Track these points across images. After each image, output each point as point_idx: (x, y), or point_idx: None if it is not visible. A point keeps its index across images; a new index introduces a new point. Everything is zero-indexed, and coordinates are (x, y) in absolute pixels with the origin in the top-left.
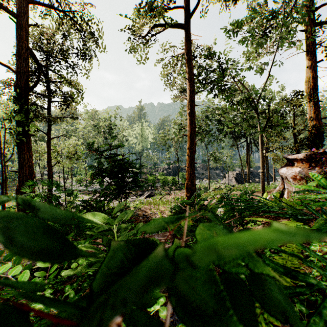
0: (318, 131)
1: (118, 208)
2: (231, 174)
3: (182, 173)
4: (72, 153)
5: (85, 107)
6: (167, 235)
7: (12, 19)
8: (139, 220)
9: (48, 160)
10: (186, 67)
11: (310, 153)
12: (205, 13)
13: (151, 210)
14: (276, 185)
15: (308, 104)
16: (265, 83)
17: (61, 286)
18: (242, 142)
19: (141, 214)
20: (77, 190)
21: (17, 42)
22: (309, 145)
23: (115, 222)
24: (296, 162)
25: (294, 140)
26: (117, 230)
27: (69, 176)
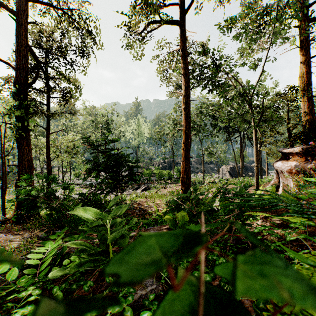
0: (311, 126)
1: (113, 202)
2: (225, 168)
3: (177, 168)
4: (71, 147)
5: (83, 103)
6: (163, 229)
7: (11, 17)
8: (135, 214)
9: (47, 154)
10: (182, 63)
11: (307, 146)
12: (200, 9)
13: (147, 203)
14: (270, 179)
15: (302, 99)
16: (259, 78)
17: (50, 286)
18: (236, 137)
19: (137, 207)
20: (75, 183)
21: (17, 39)
22: (303, 139)
23: (109, 216)
24: (291, 156)
25: (288, 134)
26: (112, 224)
27: (67, 170)
